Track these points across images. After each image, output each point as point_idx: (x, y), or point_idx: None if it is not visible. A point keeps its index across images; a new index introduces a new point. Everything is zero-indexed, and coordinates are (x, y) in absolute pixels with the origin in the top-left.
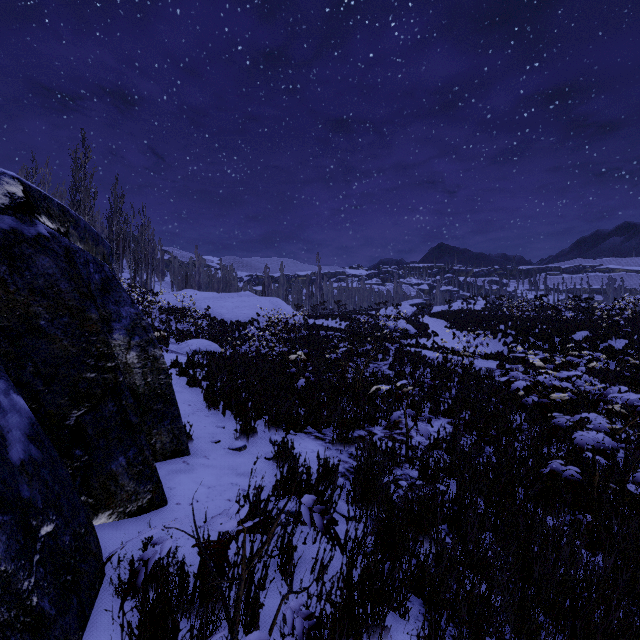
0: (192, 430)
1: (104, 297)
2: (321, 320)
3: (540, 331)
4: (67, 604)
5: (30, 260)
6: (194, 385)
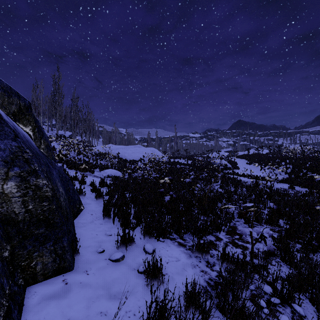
0: (85, 239)
1: None
2: (177, 159)
3: (310, 165)
4: None
5: None
6: (99, 198)
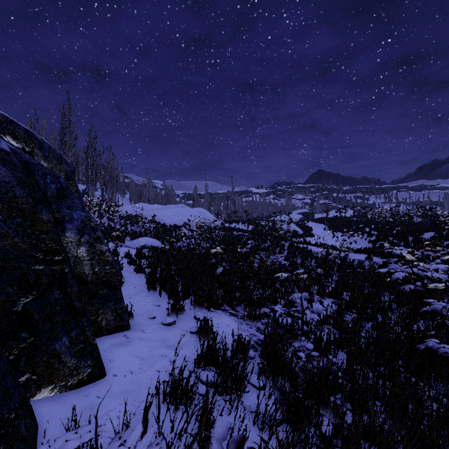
0: (134, 308)
1: (59, 203)
2: (234, 224)
3: (397, 232)
4: None
5: None
6: (140, 271)
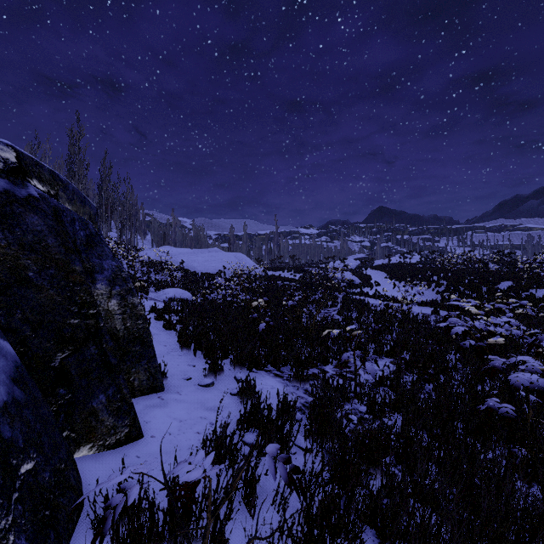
0: (167, 368)
1: (88, 251)
2: (278, 272)
3: (469, 281)
4: (44, 539)
5: (20, 218)
6: (169, 328)
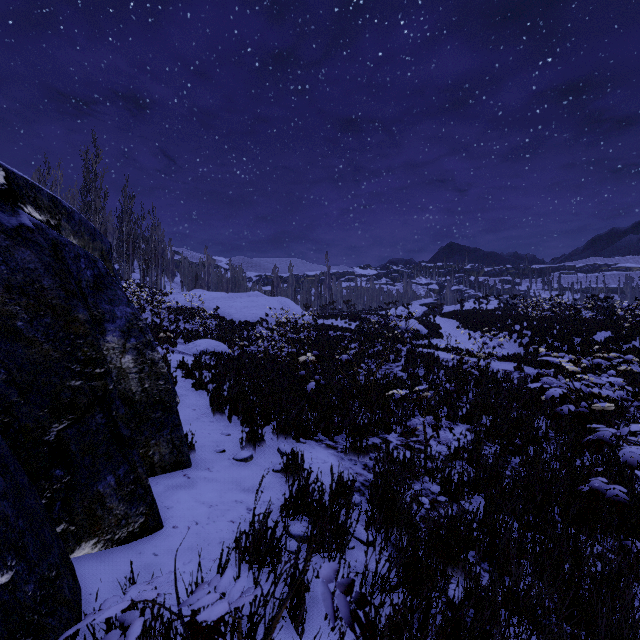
0: (195, 438)
1: (96, 295)
2: (330, 320)
3: (558, 332)
4: None
5: (7, 253)
6: (200, 388)
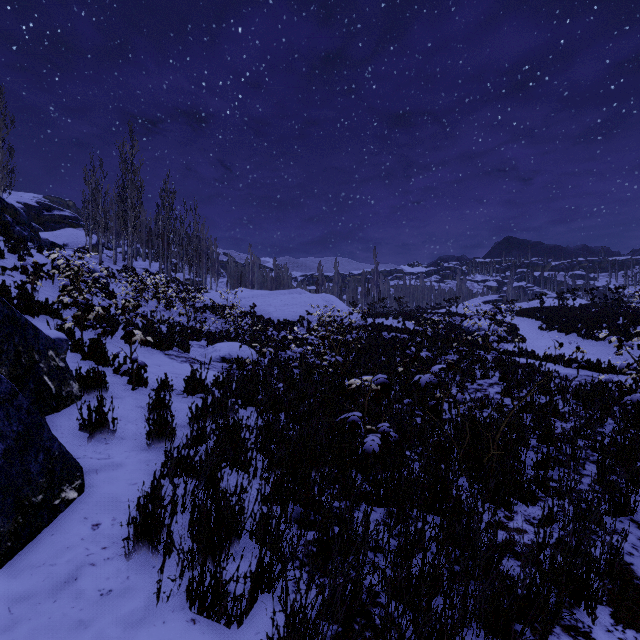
0: None
1: None
2: (380, 319)
3: None
4: None
5: None
6: (160, 441)
